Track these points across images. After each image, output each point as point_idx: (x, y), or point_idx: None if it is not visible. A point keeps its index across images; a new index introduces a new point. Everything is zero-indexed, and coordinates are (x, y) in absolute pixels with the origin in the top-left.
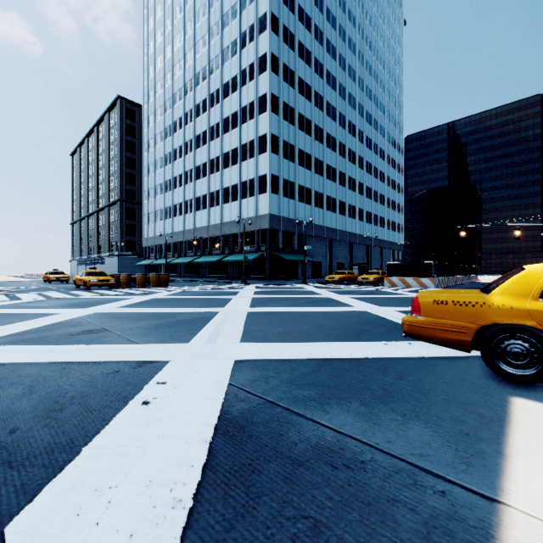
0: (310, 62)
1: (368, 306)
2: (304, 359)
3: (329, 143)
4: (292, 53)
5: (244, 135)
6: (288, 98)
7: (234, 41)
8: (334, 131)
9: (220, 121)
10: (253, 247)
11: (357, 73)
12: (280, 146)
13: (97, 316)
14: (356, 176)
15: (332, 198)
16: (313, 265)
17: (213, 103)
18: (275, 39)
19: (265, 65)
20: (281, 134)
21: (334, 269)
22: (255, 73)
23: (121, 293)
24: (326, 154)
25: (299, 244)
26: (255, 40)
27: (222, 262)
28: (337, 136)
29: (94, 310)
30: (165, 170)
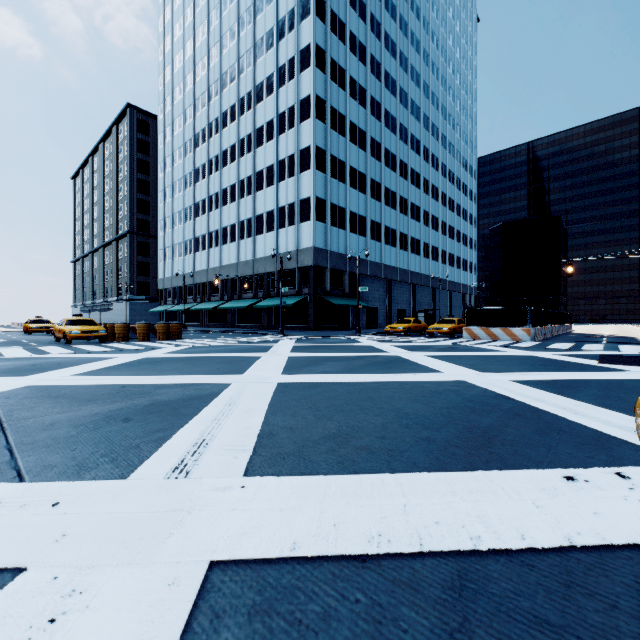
0: (364, 59)
1: (463, 372)
2: (401, 551)
3: (388, 161)
4: (342, 47)
5: (282, 148)
6: (337, 103)
7: (270, 32)
8: (394, 147)
9: (252, 132)
10: (293, 289)
11: (422, 76)
12: (327, 162)
13: (24, 392)
14: (421, 202)
15: (391, 228)
16: (368, 312)
17: (243, 109)
18: (321, 27)
19: (308, 60)
20: (328, 147)
21: (394, 317)
22: (296, 70)
23: (107, 350)
24: (384, 175)
25: (350, 286)
26: (296, 28)
27: (255, 308)
28: (397, 152)
29: (33, 379)
30: (185, 195)
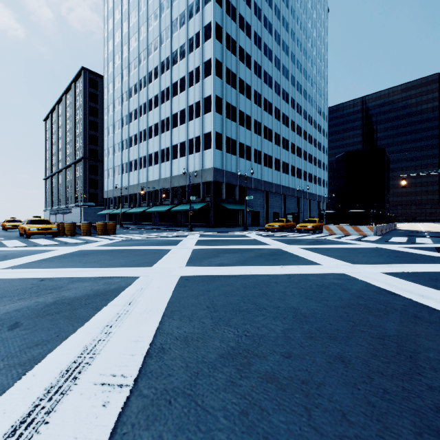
0: (249, 34)
1: (338, 264)
2: None
3: (266, 107)
4: (234, 25)
5: (191, 97)
6: (230, 64)
7: (182, 14)
8: (270, 97)
9: (169, 86)
10: (199, 198)
11: (290, 48)
12: (223, 107)
13: None
14: (289, 137)
15: (268, 155)
16: (252, 215)
17: (163, 69)
18: (219, 10)
19: (209, 33)
20: (224, 96)
21: (270, 218)
22: (201, 40)
23: (53, 243)
24: (263, 117)
25: (240, 196)
26: (201, 10)
27: (172, 211)
28: (273, 101)
29: None
30: (123, 131)
